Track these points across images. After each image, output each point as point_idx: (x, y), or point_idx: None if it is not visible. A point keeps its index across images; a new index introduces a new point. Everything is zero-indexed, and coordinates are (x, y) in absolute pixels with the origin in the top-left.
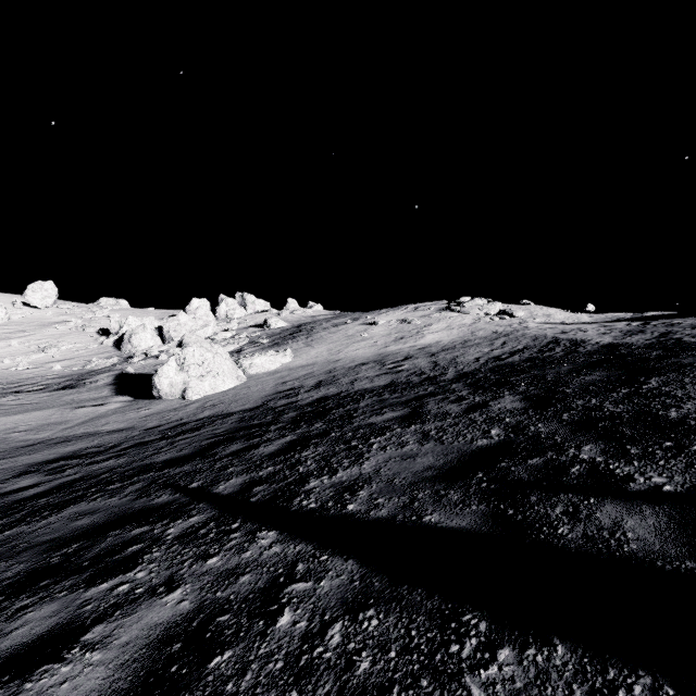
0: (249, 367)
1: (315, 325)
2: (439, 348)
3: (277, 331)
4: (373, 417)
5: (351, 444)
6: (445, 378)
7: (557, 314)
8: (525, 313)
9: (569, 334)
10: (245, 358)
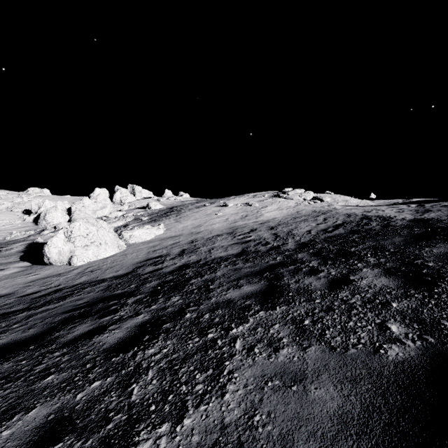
0: (129, 237)
1: (183, 207)
2: (276, 223)
3: (156, 211)
4: (230, 290)
5: (208, 336)
6: (288, 248)
7: (352, 200)
8: (330, 199)
9: (373, 212)
10: (126, 231)
